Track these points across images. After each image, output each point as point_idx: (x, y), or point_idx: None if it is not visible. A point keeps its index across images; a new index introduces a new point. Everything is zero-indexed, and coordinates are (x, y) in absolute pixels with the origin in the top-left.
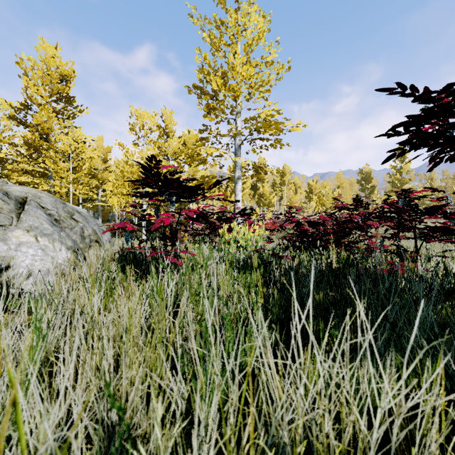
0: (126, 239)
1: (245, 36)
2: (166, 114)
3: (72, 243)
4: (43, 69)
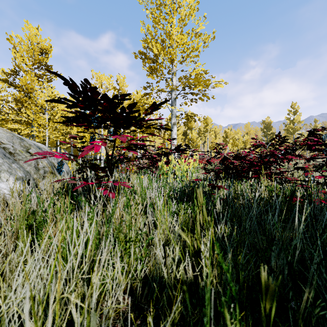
0: (58, 169)
1: (179, 12)
2: (120, 79)
3: (23, 174)
4: (27, 44)
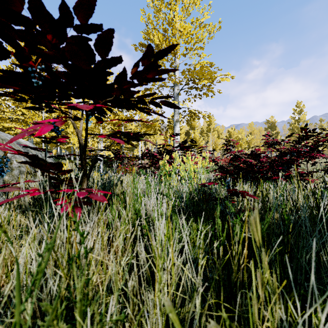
0: None
1: None
2: None
3: None
4: None
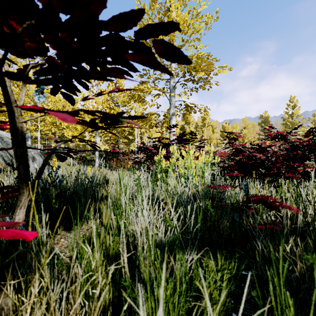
0: None
1: None
2: None
3: None
4: None
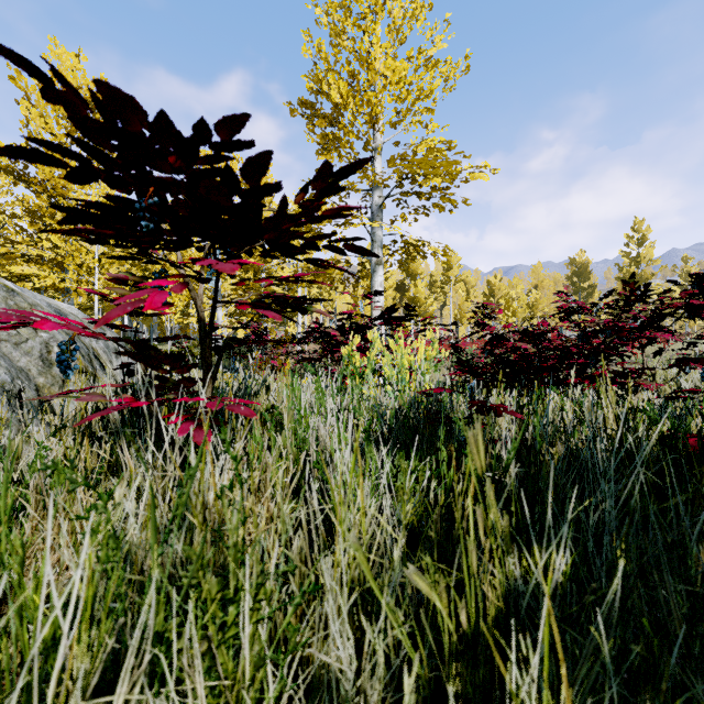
0: (60, 361)
1: (390, 10)
2: None
3: (6, 375)
4: None
